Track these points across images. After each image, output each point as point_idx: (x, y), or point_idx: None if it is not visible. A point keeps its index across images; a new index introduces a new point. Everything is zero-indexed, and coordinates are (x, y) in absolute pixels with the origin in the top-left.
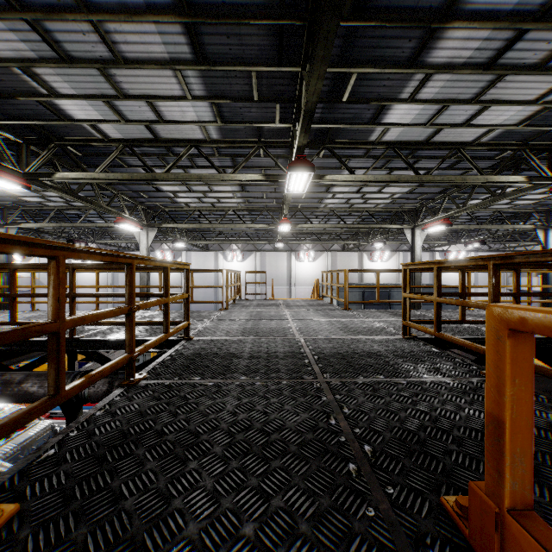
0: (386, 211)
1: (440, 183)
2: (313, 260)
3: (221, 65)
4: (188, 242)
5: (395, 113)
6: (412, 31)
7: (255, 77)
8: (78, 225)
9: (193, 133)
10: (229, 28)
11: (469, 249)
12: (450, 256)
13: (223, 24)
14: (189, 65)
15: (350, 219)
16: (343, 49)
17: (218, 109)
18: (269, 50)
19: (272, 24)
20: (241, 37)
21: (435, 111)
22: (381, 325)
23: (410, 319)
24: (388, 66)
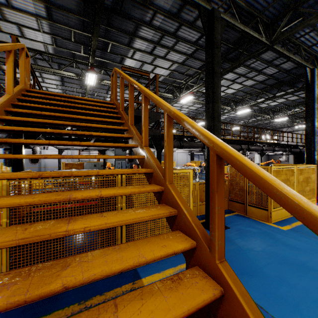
0: None
1: None
2: None
3: (59, 24)
4: None
5: (128, 62)
6: (126, 36)
7: (73, 32)
8: None
9: (39, 47)
10: (64, 14)
11: None
12: None
13: (62, 11)
14: (44, 19)
15: None
16: (106, 34)
17: (55, 40)
18: (79, 25)
19: (80, 18)
20: (68, 18)
21: (141, 64)
22: None
23: None
24: (121, 44)
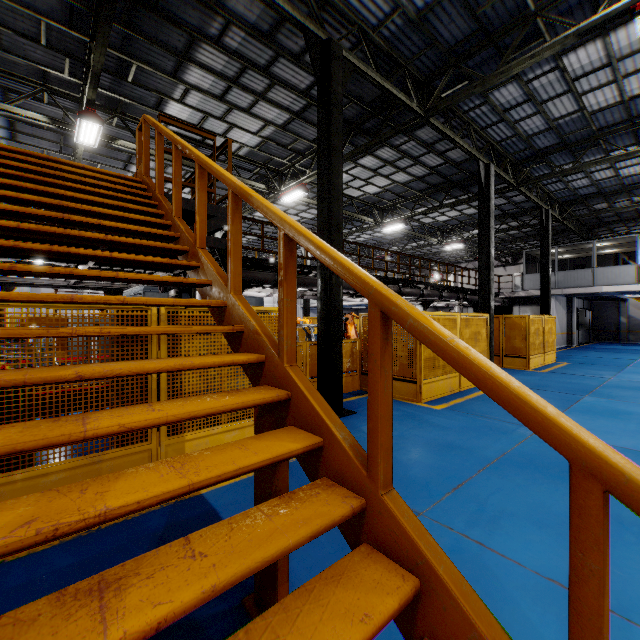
0: None
1: None
2: None
3: (10, 2)
4: None
5: (173, 108)
6: (169, 56)
7: (46, 27)
8: None
9: None
10: None
11: None
12: None
13: None
14: None
15: None
16: (124, 44)
17: None
18: (61, 15)
19: (64, 0)
20: None
21: (201, 118)
22: None
23: None
24: (159, 71)
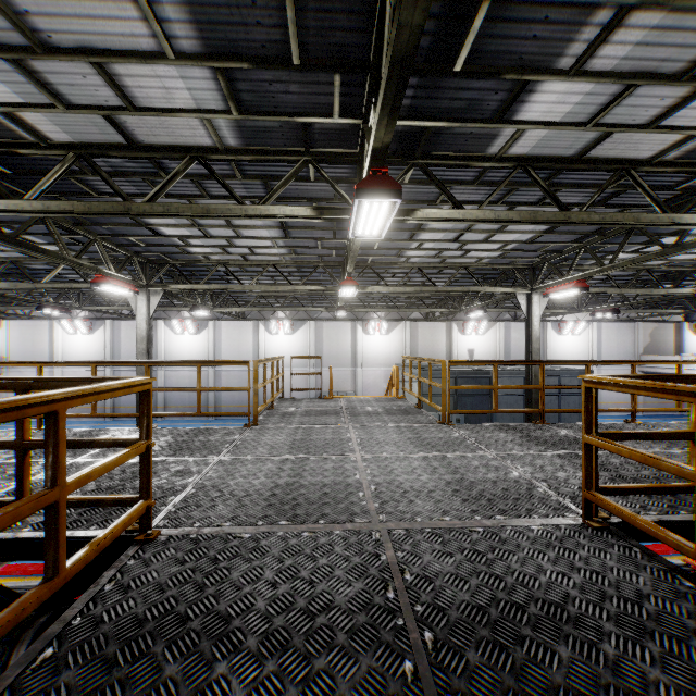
0: (491, 268)
1: (598, 225)
2: (386, 332)
3: None
4: (214, 309)
5: (540, 100)
6: None
7: (292, 6)
8: (43, 286)
9: (193, 134)
10: None
11: (590, 318)
12: (566, 328)
13: None
14: None
15: (439, 279)
16: None
17: (230, 84)
18: None
19: None
20: None
21: (608, 98)
22: (521, 473)
23: (597, 485)
24: None
